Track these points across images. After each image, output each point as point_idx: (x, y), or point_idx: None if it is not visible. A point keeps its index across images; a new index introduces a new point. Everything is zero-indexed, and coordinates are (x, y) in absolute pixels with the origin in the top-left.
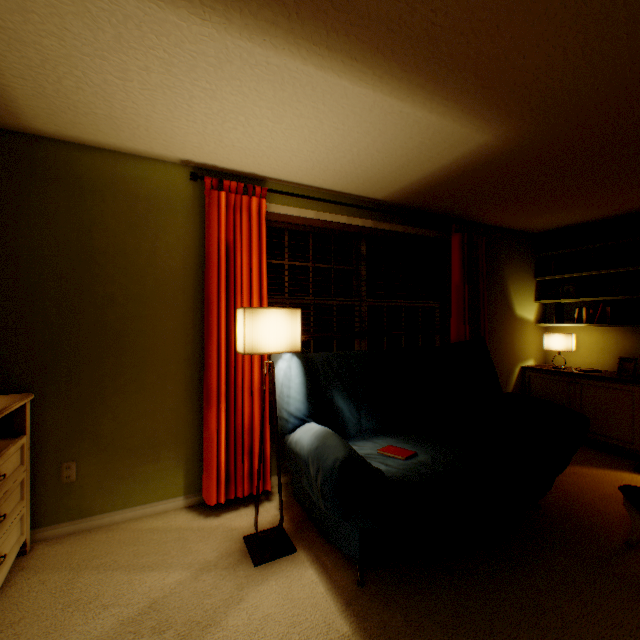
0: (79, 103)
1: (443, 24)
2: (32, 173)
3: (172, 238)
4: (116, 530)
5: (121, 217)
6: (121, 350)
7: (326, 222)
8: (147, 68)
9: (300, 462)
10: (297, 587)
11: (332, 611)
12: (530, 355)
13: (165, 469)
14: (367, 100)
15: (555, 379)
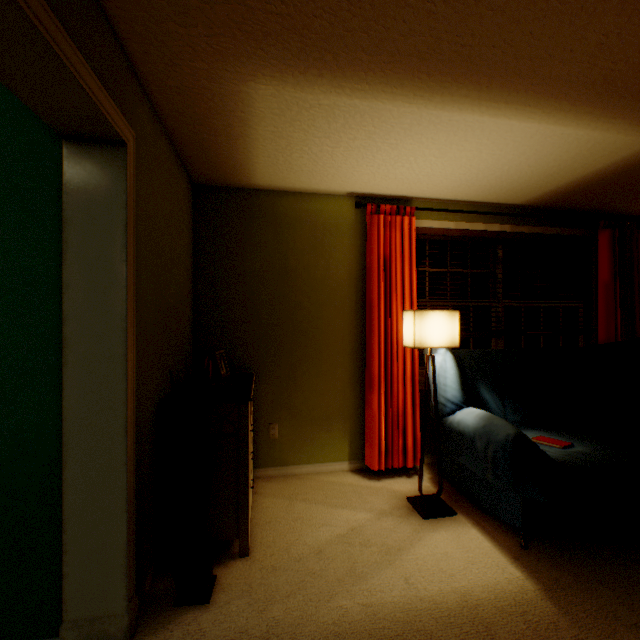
0: (295, 166)
1: (621, 69)
2: (252, 216)
3: (340, 255)
4: (305, 478)
5: (305, 242)
6: (305, 343)
7: (464, 231)
8: (354, 138)
9: (461, 439)
10: (465, 539)
11: (502, 560)
12: None
13: (335, 438)
14: (530, 130)
15: None
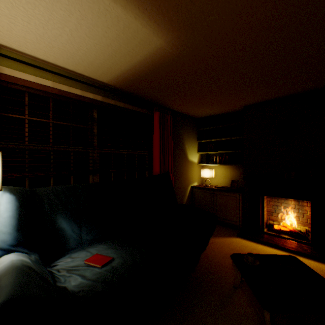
0: None
1: None
2: None
3: None
4: None
5: None
6: None
7: (63, 91)
8: None
9: None
10: None
11: None
12: (195, 180)
13: None
14: None
15: (206, 192)
